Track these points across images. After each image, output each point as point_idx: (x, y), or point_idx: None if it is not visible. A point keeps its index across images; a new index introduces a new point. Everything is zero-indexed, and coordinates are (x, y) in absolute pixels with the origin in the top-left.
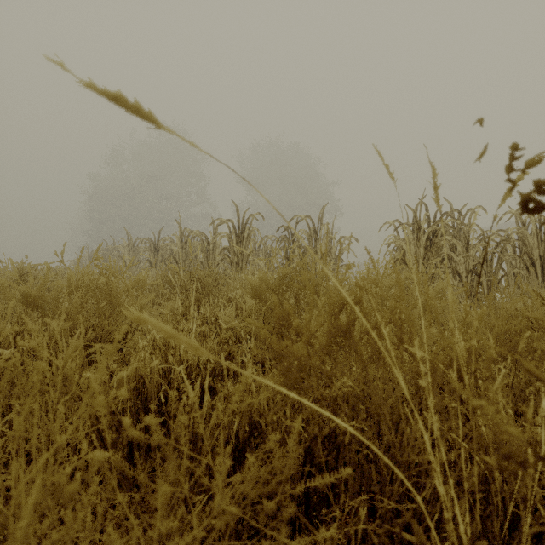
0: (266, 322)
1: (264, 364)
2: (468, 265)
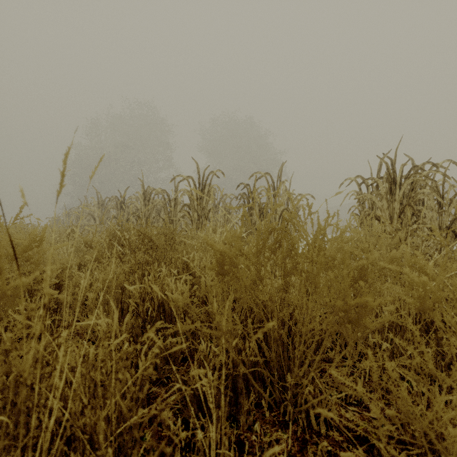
0: (234, 300)
1: (235, 382)
2: (442, 221)
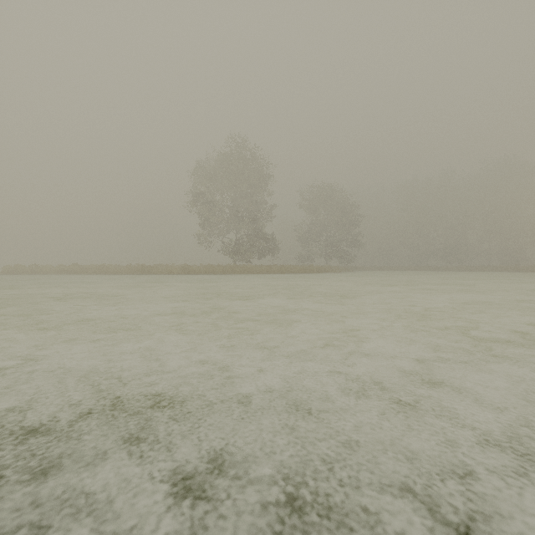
0: None
1: None
2: None
